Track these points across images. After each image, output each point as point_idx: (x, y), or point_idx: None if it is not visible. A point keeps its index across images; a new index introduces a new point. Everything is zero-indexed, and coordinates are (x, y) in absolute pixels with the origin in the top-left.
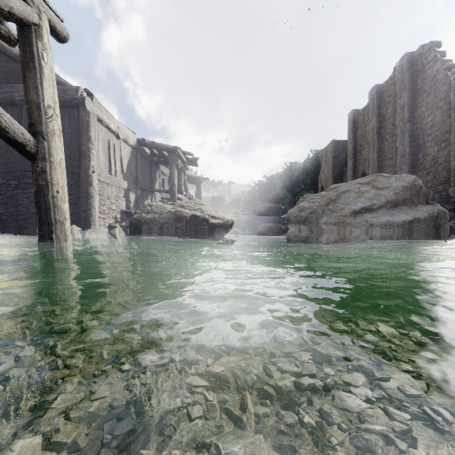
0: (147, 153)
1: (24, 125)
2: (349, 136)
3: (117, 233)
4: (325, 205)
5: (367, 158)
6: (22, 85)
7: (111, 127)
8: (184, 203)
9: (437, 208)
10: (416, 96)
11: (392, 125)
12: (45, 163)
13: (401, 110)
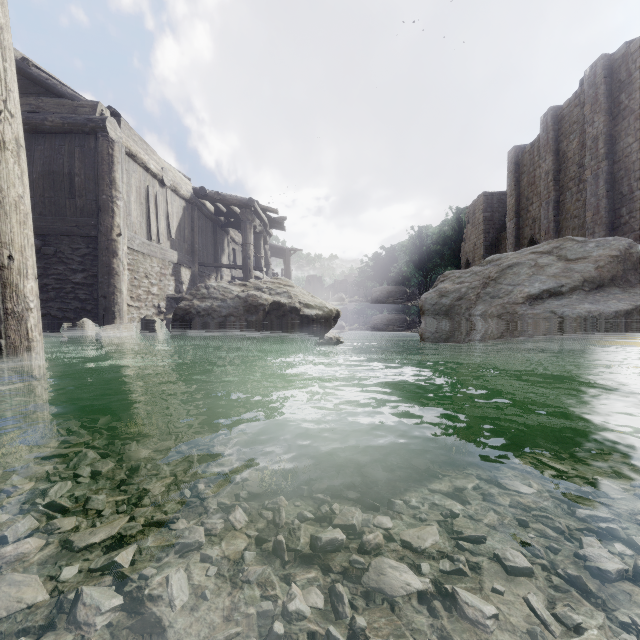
0: (209, 210)
1: None
2: (509, 186)
3: (156, 331)
4: (480, 286)
5: (537, 217)
6: None
7: (150, 167)
8: (262, 284)
9: None
10: (618, 120)
11: (577, 166)
12: None
13: (593, 143)
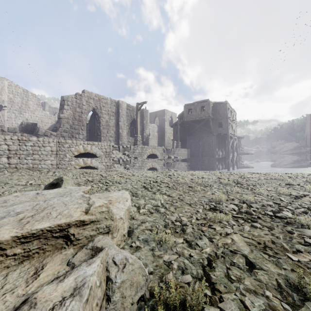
0: None
1: None
2: None
3: None
4: (280, 149)
5: None
6: None
7: None
8: (244, 151)
9: (299, 151)
10: None
11: None
12: (237, 150)
13: None
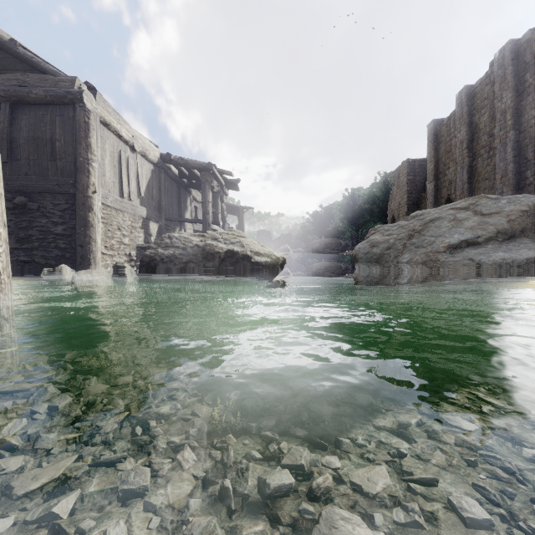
0: (174, 173)
1: (2, 129)
2: (429, 153)
3: (126, 276)
4: (406, 237)
5: (453, 179)
6: (0, 76)
7: (122, 135)
8: (218, 235)
9: None
10: (524, 96)
11: (488, 136)
12: None
13: (501, 115)
